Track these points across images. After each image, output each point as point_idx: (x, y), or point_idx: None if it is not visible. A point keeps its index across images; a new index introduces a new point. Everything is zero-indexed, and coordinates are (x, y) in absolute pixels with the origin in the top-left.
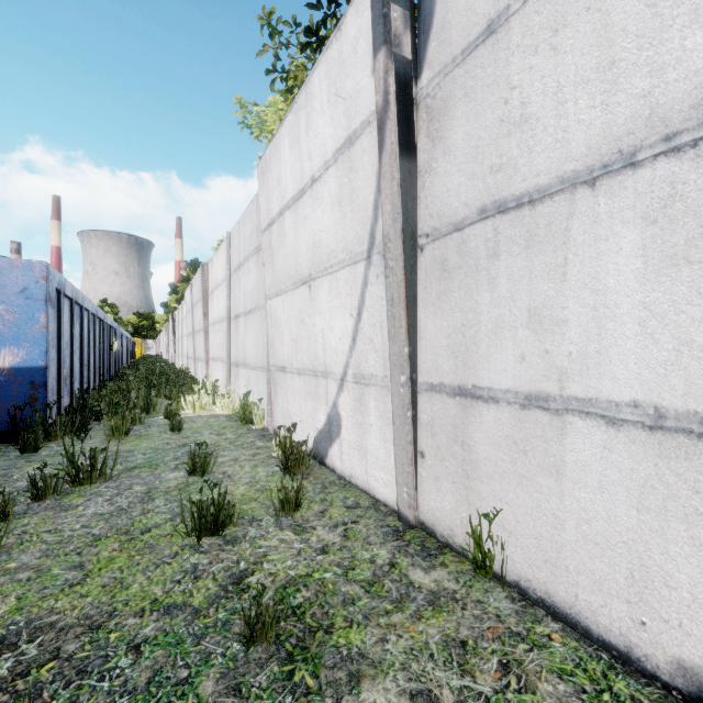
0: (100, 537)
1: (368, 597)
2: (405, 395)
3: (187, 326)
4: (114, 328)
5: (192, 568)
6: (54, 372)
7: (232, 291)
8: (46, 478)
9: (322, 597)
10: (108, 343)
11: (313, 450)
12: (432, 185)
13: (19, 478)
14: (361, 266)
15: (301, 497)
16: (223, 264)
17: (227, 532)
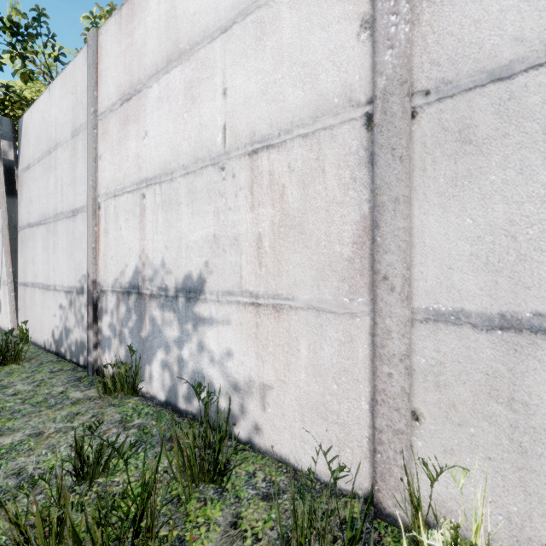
0: None
1: None
2: (10, 287)
3: None
4: None
5: None
6: None
7: None
8: None
9: None
10: None
11: None
12: (21, 209)
13: None
14: (1, 234)
15: None
16: None
17: None
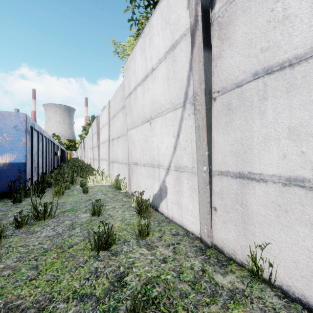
0: (47, 250)
1: (194, 292)
2: (206, 177)
3: (90, 145)
4: (58, 146)
5: (95, 270)
6: (29, 165)
7: (110, 128)
8: (22, 217)
9: (168, 291)
10: (55, 152)
11: (152, 204)
12: (221, 64)
13: (11, 216)
14: (179, 110)
15: (149, 229)
16: (106, 115)
17: (112, 248)
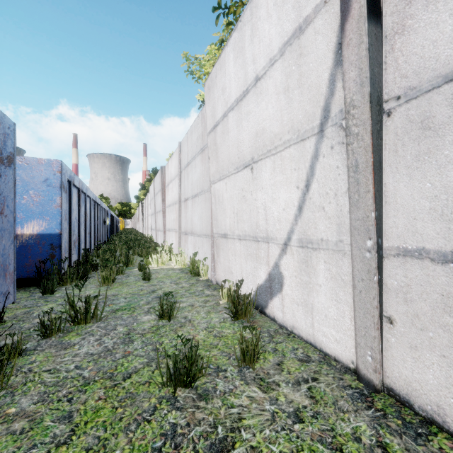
0: (89, 381)
1: None
2: (372, 260)
3: (151, 209)
4: (107, 211)
5: (171, 431)
6: (66, 237)
7: (182, 182)
8: (52, 319)
9: None
10: (103, 219)
11: (255, 302)
12: (405, 44)
13: (37, 315)
14: (311, 141)
15: (259, 349)
16: (176, 164)
17: (198, 383)
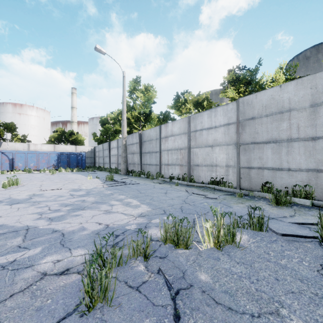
0: None
1: None
2: None
3: None
4: None
5: None
6: None
7: None
8: None
9: None
10: None
11: None
12: None
13: None
14: None
15: None
16: None
17: None
